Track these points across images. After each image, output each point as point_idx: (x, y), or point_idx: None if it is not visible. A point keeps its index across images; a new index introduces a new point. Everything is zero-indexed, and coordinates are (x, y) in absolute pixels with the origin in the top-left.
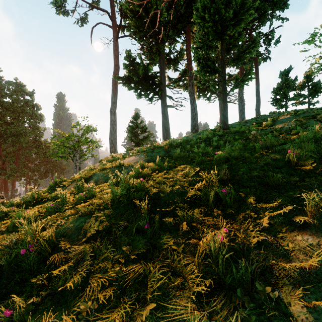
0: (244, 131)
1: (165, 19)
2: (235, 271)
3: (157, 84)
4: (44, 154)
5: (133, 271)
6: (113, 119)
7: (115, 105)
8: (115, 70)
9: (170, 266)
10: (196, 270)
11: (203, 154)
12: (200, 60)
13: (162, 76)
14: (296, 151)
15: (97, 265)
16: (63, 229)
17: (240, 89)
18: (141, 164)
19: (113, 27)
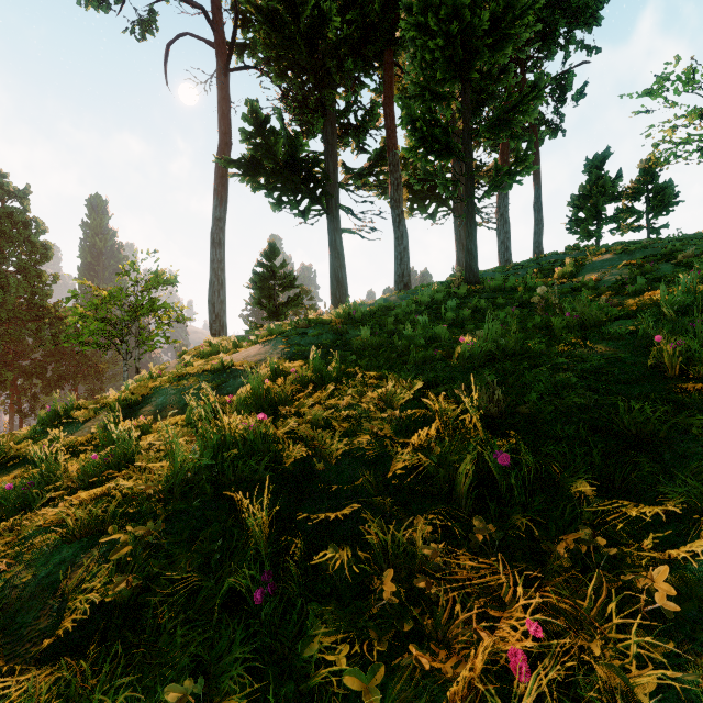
0: (514, 286)
1: (336, 35)
2: None
3: (319, 179)
4: (53, 336)
5: None
6: (217, 258)
7: (223, 226)
8: (223, 144)
9: None
10: None
11: (426, 341)
12: (417, 123)
13: (330, 163)
14: (680, 338)
15: None
16: None
17: (501, 197)
18: (274, 365)
19: (217, 46)
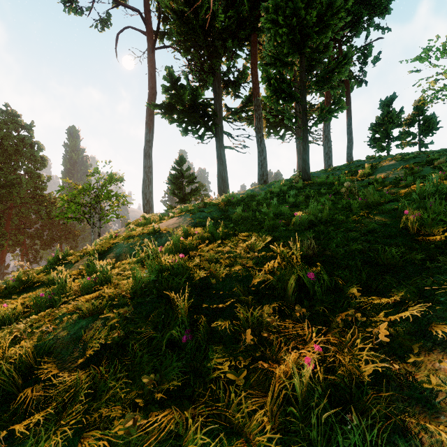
0: (332, 182)
1: (221, 25)
2: (341, 439)
3: (210, 115)
4: (47, 213)
5: (157, 426)
6: (147, 165)
7: (151, 145)
8: (151, 94)
9: (223, 415)
10: (269, 427)
11: (275, 215)
12: (271, 81)
13: (217, 105)
14: (417, 212)
15: (97, 412)
16: (49, 340)
17: (326, 125)
18: (185, 230)
19: (147, 34)
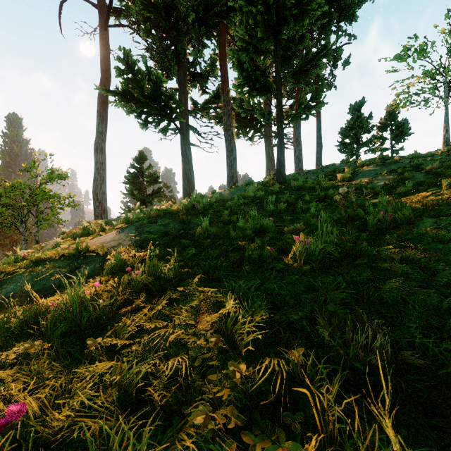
0: (311, 186)
1: (187, 9)
2: None
3: (174, 107)
4: None
5: None
6: (100, 161)
7: (104, 138)
8: (104, 78)
9: None
10: None
11: (256, 231)
12: (244, 65)
13: (182, 97)
14: None
15: None
16: None
17: (296, 127)
18: (119, 256)
19: (99, 7)
